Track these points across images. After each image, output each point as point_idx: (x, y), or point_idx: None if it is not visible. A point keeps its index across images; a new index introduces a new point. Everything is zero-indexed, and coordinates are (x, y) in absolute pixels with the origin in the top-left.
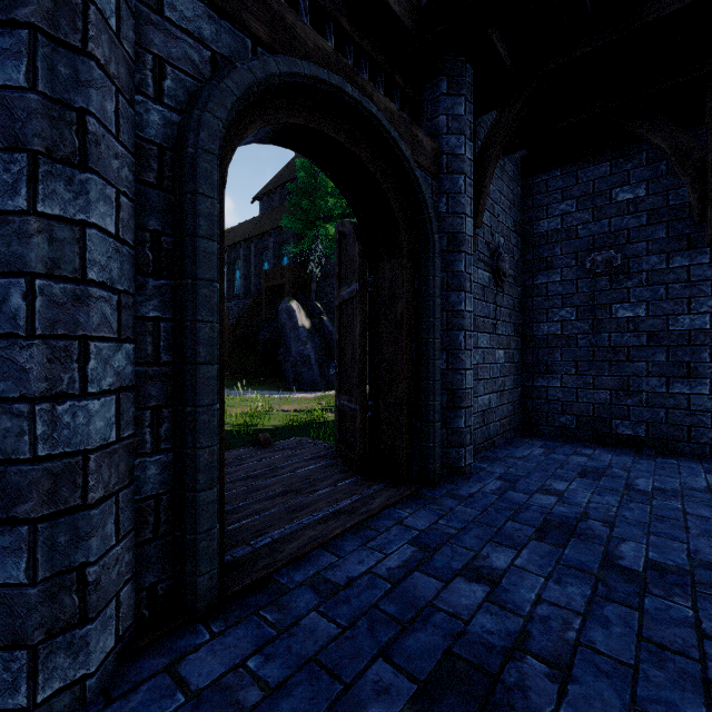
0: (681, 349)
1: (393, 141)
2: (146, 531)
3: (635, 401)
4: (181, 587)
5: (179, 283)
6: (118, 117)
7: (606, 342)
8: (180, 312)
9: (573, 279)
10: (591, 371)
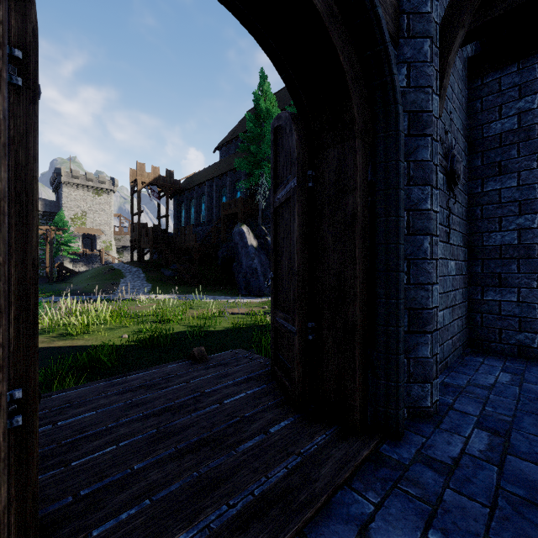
0: None
1: None
2: None
3: None
4: None
5: None
6: None
7: None
8: None
9: (534, 183)
10: None
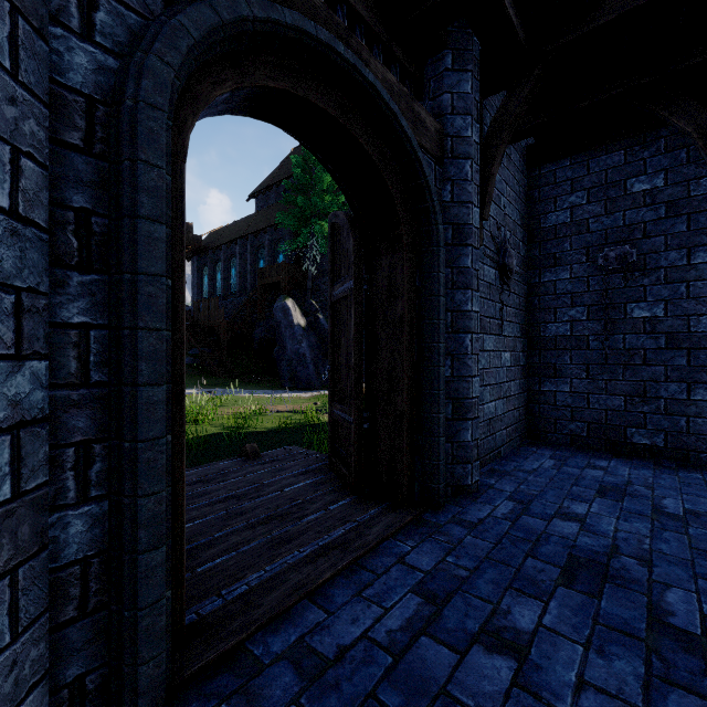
0: (704, 353)
1: (392, 116)
2: (68, 608)
3: (653, 408)
4: (118, 678)
5: (115, 278)
6: (16, 47)
7: (620, 344)
8: (117, 316)
9: (584, 277)
10: (603, 375)
